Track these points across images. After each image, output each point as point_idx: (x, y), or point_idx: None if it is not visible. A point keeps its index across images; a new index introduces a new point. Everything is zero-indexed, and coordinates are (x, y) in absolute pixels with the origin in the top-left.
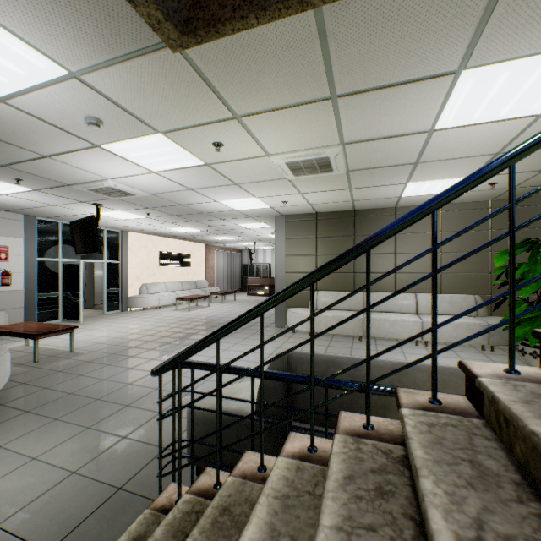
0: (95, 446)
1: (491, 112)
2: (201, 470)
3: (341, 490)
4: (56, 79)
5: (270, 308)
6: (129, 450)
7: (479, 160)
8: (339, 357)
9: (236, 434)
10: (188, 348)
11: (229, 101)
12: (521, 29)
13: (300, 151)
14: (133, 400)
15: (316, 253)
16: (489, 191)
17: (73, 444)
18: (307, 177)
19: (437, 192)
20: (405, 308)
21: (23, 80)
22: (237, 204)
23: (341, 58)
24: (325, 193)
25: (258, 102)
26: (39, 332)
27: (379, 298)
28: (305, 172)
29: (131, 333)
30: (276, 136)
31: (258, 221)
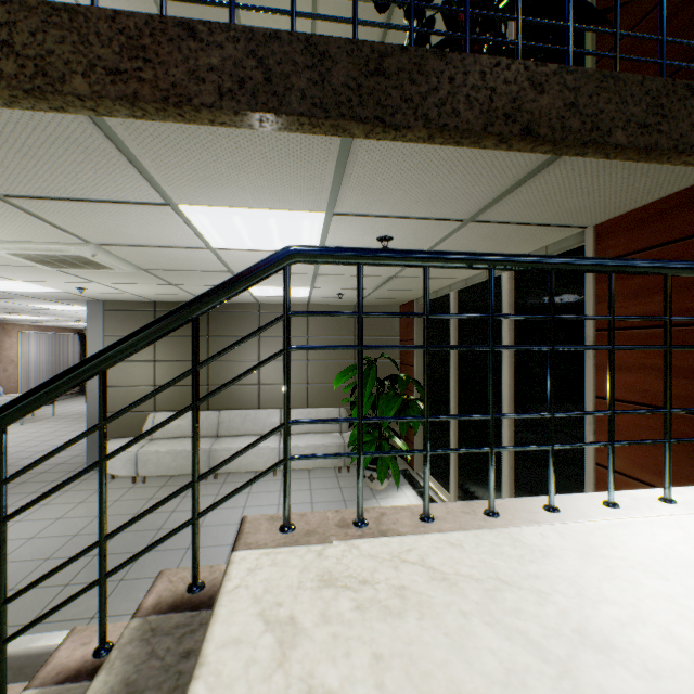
0: None
1: (264, 243)
2: None
3: None
4: None
5: None
6: None
7: (303, 276)
8: None
9: None
10: None
11: None
12: (203, 184)
13: (23, 243)
14: None
15: (155, 358)
16: (346, 298)
17: None
18: (77, 270)
19: (292, 295)
20: (268, 429)
21: None
22: None
23: None
24: (139, 285)
25: None
26: None
27: (239, 418)
28: (66, 266)
29: None
30: None
31: (64, 303)
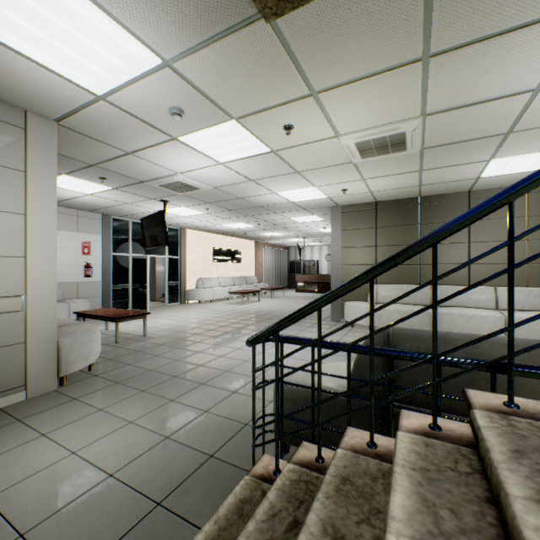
0: (181, 417)
1: None
2: (287, 447)
3: (515, 463)
4: (150, 70)
5: (382, 272)
6: (213, 422)
7: None
8: (451, 334)
9: (328, 412)
10: (287, 317)
11: (309, 76)
12: None
13: (373, 128)
14: (206, 379)
15: (375, 244)
16: None
17: (161, 413)
18: (375, 158)
19: (526, 169)
20: (481, 303)
21: (123, 75)
22: (294, 196)
23: (445, 6)
24: (390, 177)
25: (339, 73)
26: (119, 316)
27: (450, 292)
28: (374, 153)
29: (192, 322)
30: (351, 112)
31: (311, 213)
